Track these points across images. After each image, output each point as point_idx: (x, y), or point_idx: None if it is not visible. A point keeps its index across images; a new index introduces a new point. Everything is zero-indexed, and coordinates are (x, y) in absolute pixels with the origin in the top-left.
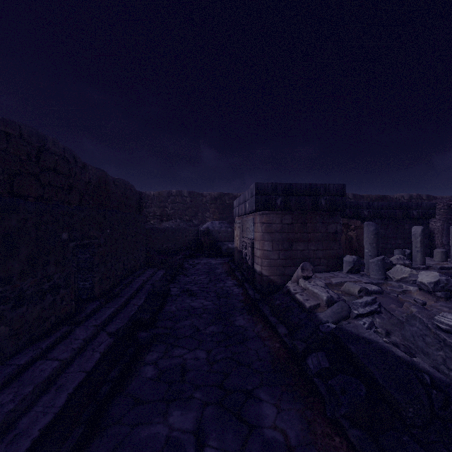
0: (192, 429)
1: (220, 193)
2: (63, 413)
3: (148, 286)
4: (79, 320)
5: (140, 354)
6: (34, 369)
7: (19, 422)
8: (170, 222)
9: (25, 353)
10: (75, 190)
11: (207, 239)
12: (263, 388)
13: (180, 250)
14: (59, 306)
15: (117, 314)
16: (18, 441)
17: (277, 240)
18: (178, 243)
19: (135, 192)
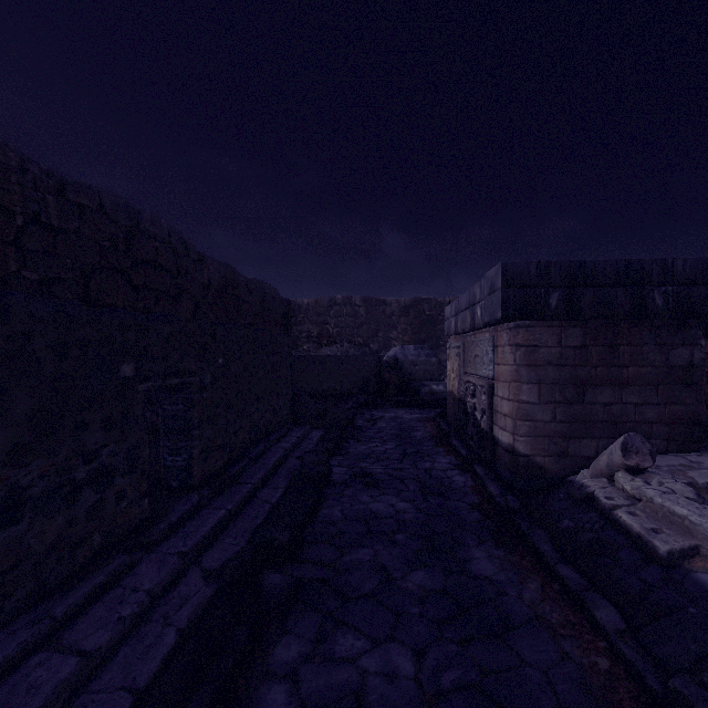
0: None
1: (415, 299)
2: None
3: (293, 461)
4: (152, 540)
5: (263, 641)
6: (18, 680)
7: None
8: (333, 348)
9: (14, 631)
10: (186, 296)
11: (395, 376)
12: None
13: (349, 393)
14: (112, 510)
15: (230, 523)
16: None
17: (550, 381)
18: (346, 381)
19: (280, 300)
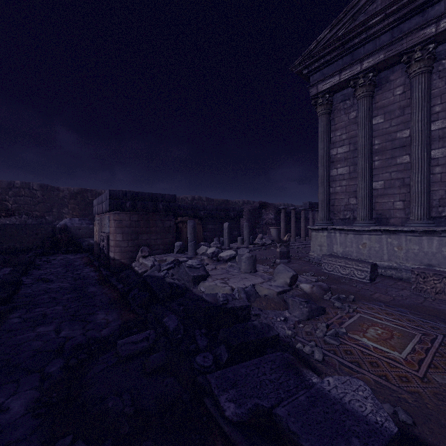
0: (53, 330)
1: (82, 189)
2: None
3: None
4: None
5: (4, 316)
6: None
7: None
8: (12, 218)
9: None
10: None
11: (65, 236)
12: (100, 310)
13: (28, 249)
14: None
15: None
16: None
17: (127, 233)
18: (25, 241)
19: None
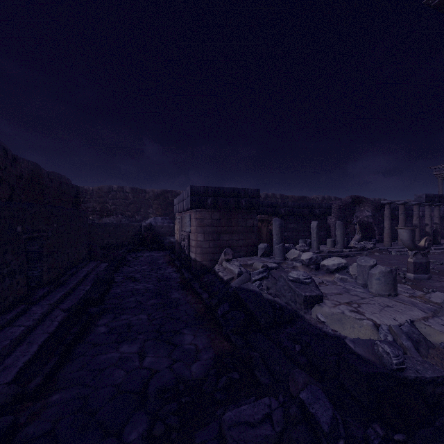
0: (137, 352)
1: (163, 190)
2: (38, 354)
3: (93, 276)
4: (33, 301)
5: (93, 321)
6: (5, 332)
7: (5, 361)
8: (111, 218)
9: None
10: (5, 184)
11: (150, 234)
12: (186, 328)
13: (122, 245)
14: (15, 288)
15: (67, 297)
16: (8, 369)
17: (208, 232)
18: (120, 238)
19: (72, 186)
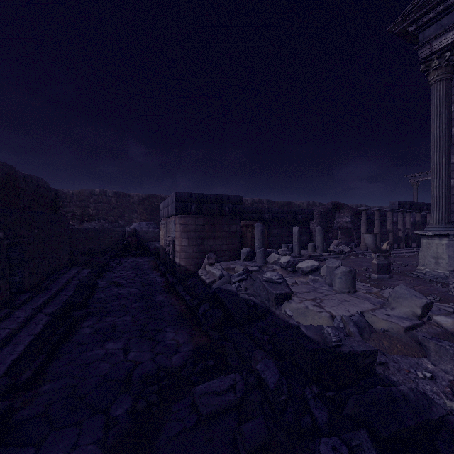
0: (121, 348)
1: (148, 195)
2: (26, 353)
3: (75, 281)
4: (16, 306)
5: (78, 323)
6: None
7: None
8: (93, 223)
9: None
10: None
11: (135, 240)
12: (169, 327)
13: (105, 251)
14: None
15: (50, 302)
16: None
17: (193, 238)
18: (102, 244)
19: (50, 190)
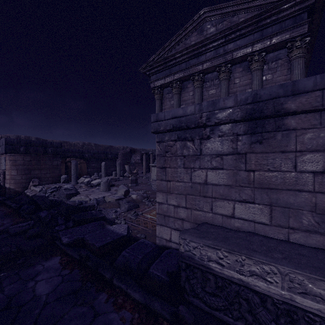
0: None
1: None
2: None
3: None
4: None
5: None
6: None
7: None
8: None
9: None
10: None
11: None
12: None
13: None
14: None
15: None
16: None
17: (21, 169)
18: None
19: None
